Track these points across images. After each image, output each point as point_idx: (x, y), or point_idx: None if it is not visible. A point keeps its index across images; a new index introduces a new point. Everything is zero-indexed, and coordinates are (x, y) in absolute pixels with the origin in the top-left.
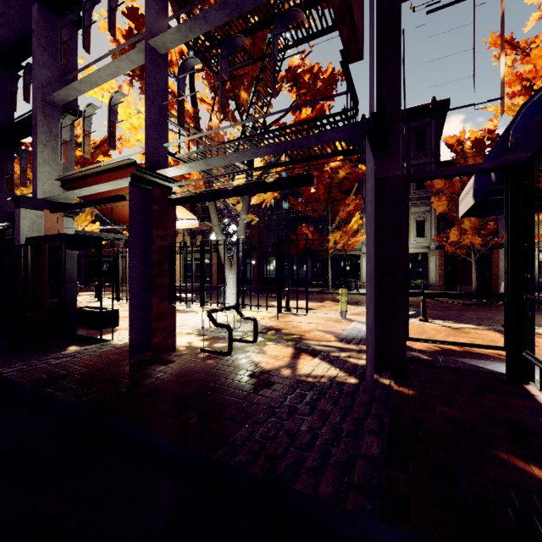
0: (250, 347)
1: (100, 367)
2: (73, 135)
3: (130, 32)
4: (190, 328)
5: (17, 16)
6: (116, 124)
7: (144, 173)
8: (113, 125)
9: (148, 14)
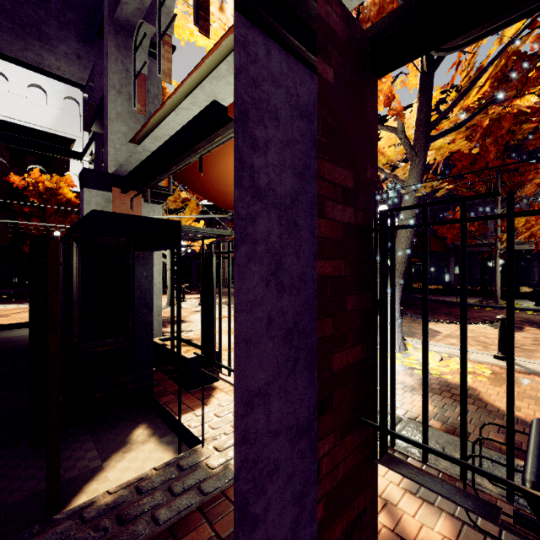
0: None
1: None
2: (160, 83)
3: None
4: None
5: None
6: None
7: None
8: None
9: None
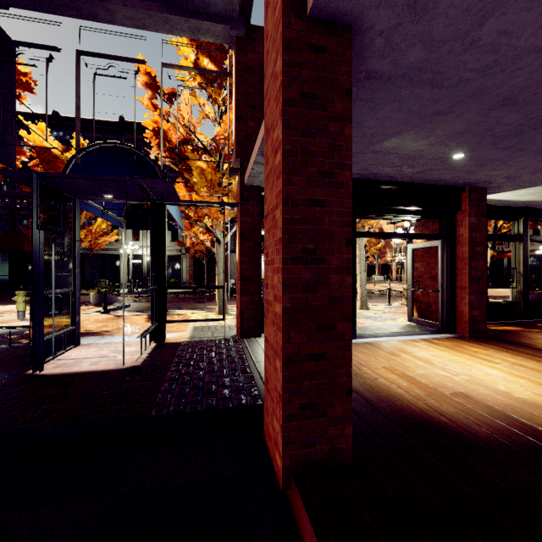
0: None
1: None
2: None
3: None
4: None
5: None
6: None
7: None
8: None
9: None
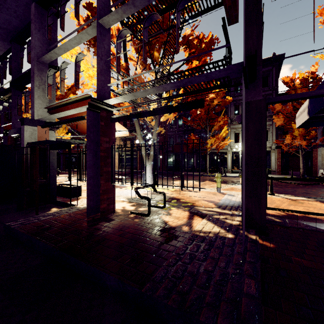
0: (161, 211)
1: (69, 222)
2: (54, 81)
3: (88, 18)
4: (124, 197)
5: (23, 12)
6: (80, 75)
7: (96, 102)
8: (78, 74)
9: (98, 4)
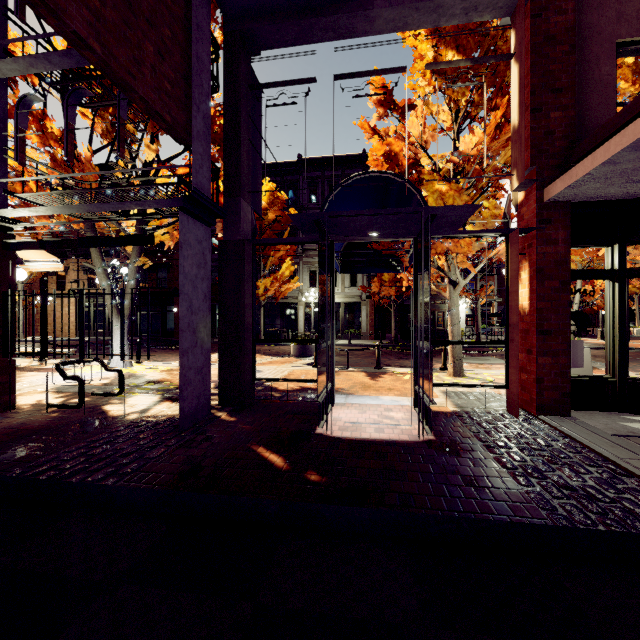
0: (112, 399)
1: None
2: None
3: None
4: (51, 386)
5: None
6: None
7: None
8: None
9: None
